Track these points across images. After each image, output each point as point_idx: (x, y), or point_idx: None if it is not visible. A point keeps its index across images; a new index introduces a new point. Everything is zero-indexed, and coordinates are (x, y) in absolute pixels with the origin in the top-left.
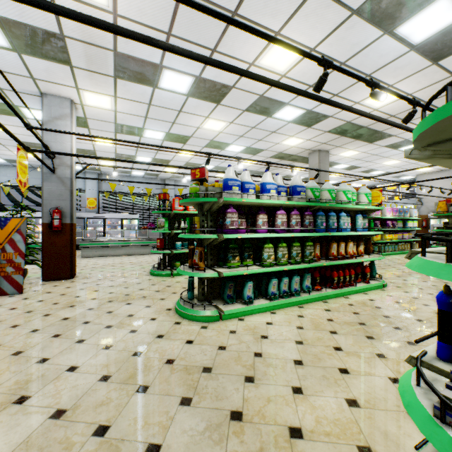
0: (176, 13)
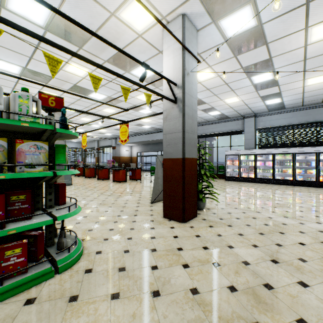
0: (34, 52)
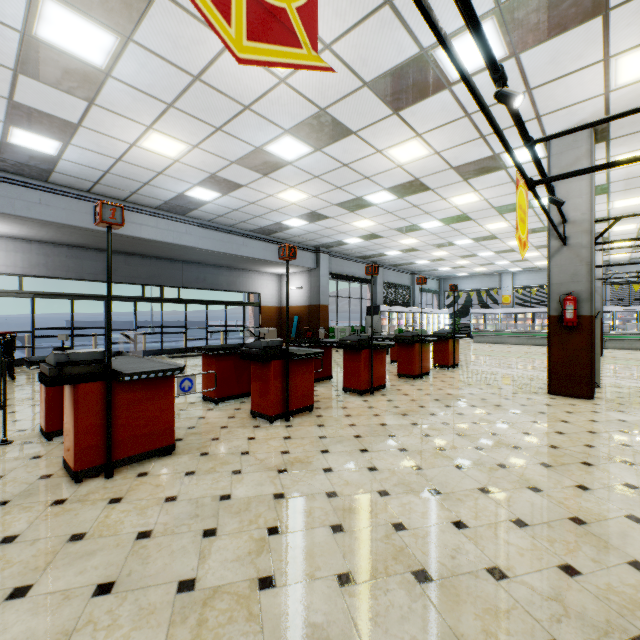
0: None
